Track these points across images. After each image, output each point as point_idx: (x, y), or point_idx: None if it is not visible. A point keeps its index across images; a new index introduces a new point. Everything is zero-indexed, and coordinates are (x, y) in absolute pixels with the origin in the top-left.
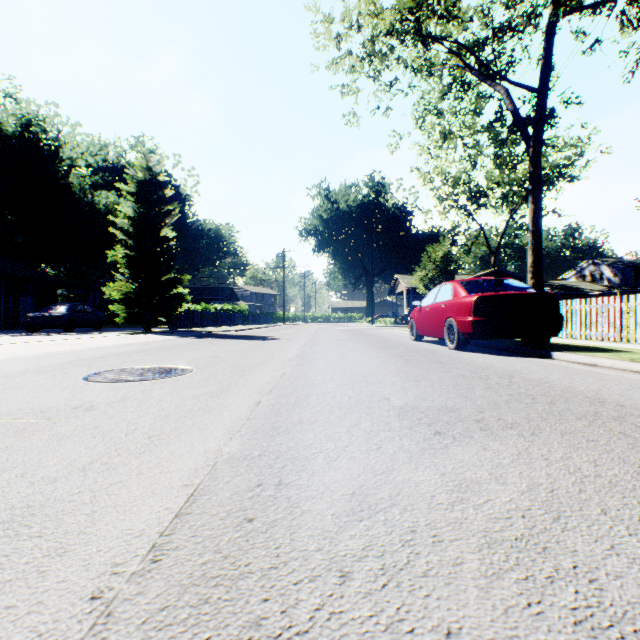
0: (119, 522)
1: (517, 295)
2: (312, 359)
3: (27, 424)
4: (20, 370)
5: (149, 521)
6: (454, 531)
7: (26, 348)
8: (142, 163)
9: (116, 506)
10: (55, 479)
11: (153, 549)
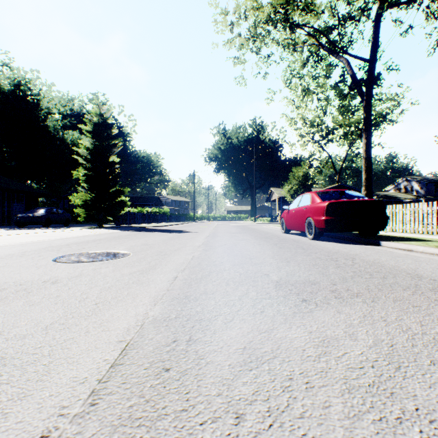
0: (68, 371)
1: (356, 201)
2: (213, 246)
3: (9, 294)
4: (9, 254)
5: (91, 370)
6: (321, 379)
7: (15, 238)
8: (96, 111)
9: (67, 358)
10: (24, 336)
11: (92, 394)
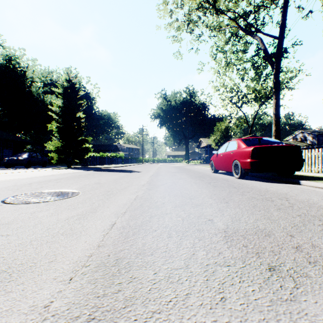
0: None
1: (277, 146)
2: (156, 185)
3: None
4: None
5: None
6: None
7: None
8: (66, 77)
9: None
10: None
11: None
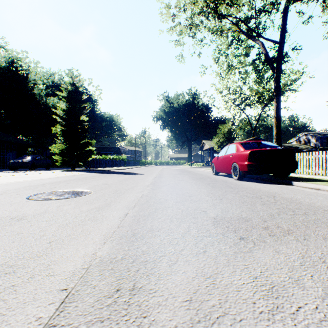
0: None
1: (272, 150)
2: (159, 185)
3: None
4: None
5: None
6: None
7: (3, 179)
8: (70, 81)
9: None
10: None
11: None
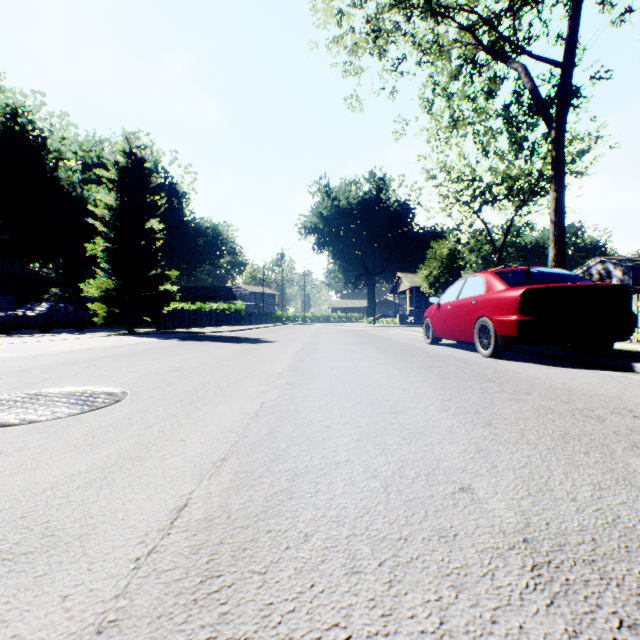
0: None
1: (577, 287)
2: (309, 373)
3: None
4: None
5: None
6: None
7: None
8: (124, 148)
9: None
10: None
11: None
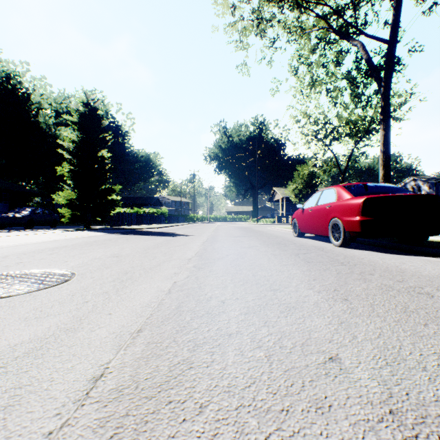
0: None
1: (403, 196)
2: (211, 259)
3: None
4: None
5: None
6: None
7: None
8: (83, 100)
9: None
10: None
11: None
